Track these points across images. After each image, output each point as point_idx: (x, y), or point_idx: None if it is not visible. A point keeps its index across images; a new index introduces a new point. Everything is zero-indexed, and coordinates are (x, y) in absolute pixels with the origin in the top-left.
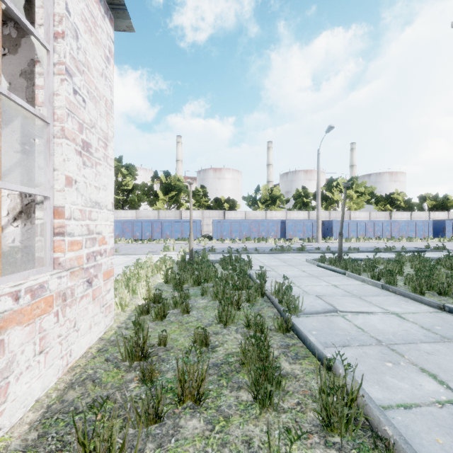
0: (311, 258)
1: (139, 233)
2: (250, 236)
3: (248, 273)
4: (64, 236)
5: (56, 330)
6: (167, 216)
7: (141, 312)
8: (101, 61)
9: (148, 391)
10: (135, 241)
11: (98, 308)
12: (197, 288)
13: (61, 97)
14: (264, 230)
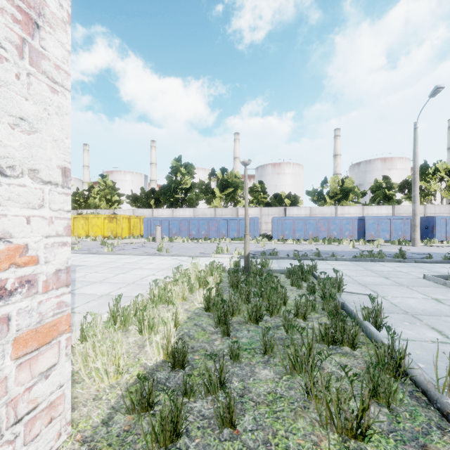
0: (434, 274)
1: (195, 232)
2: (318, 235)
3: (340, 301)
4: None
5: None
6: (223, 214)
7: (133, 405)
8: None
9: None
10: (191, 239)
11: None
12: (254, 328)
13: None
14: (335, 229)
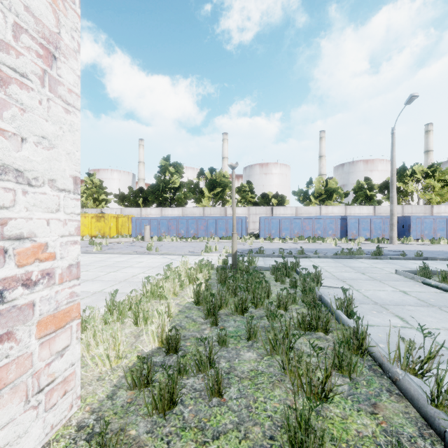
0: (405, 269)
1: (184, 231)
2: (303, 234)
3: (318, 294)
4: None
5: None
6: (212, 213)
7: (134, 382)
8: None
9: None
10: (180, 238)
11: (14, 405)
12: (240, 318)
13: None
14: (319, 228)
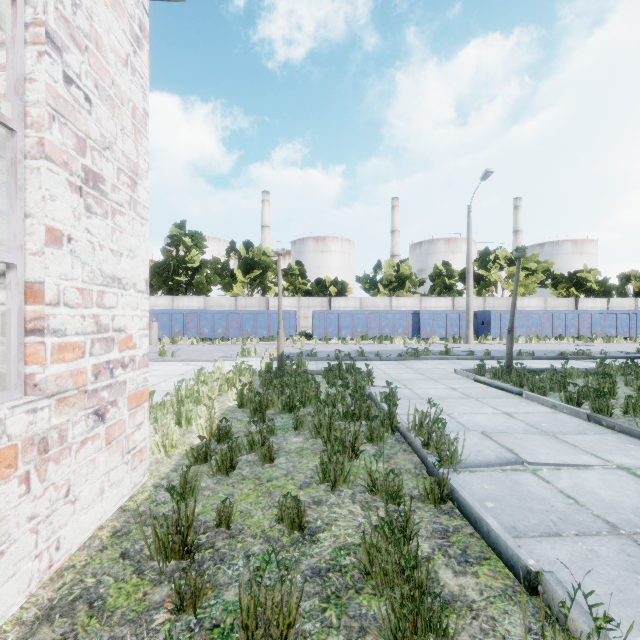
0: (463, 368)
1: (208, 330)
2: (368, 333)
3: (368, 392)
4: (44, 336)
5: (25, 509)
6: (248, 305)
7: (195, 459)
8: (124, 39)
9: (188, 634)
10: (202, 340)
11: (117, 456)
12: (287, 416)
13: (38, 84)
14: (388, 325)
